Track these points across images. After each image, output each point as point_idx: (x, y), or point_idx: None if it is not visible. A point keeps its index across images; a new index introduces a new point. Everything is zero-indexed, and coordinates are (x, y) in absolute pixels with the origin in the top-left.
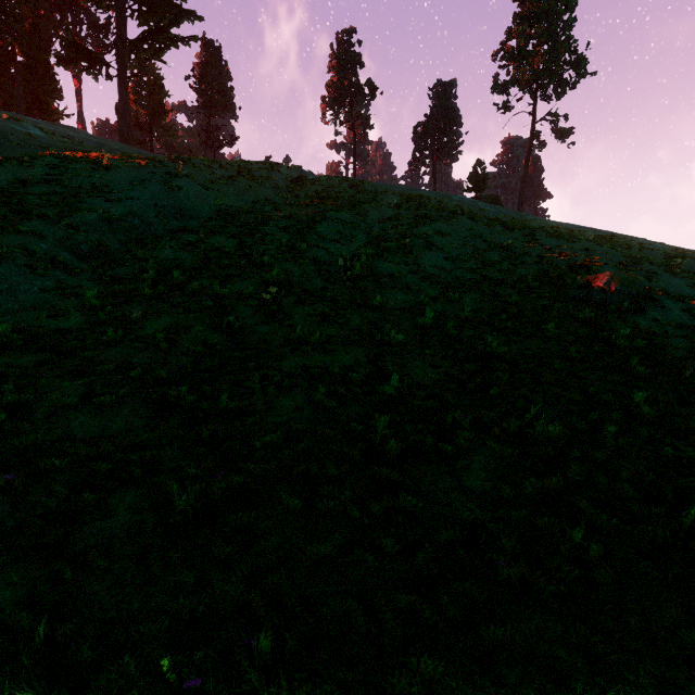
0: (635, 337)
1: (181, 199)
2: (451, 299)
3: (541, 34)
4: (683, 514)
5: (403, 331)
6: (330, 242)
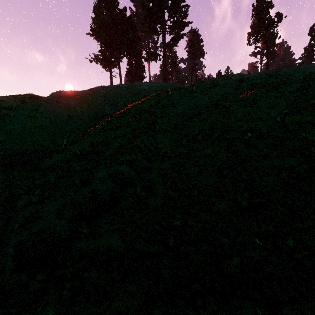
0: None
1: (196, 101)
2: None
3: None
4: None
5: None
6: (266, 109)
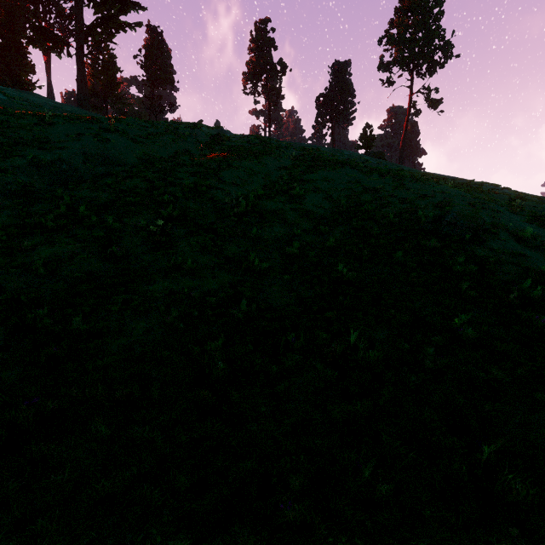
0: (471, 264)
1: (109, 149)
2: (321, 231)
3: (416, 24)
4: (482, 446)
5: (271, 259)
6: (230, 185)
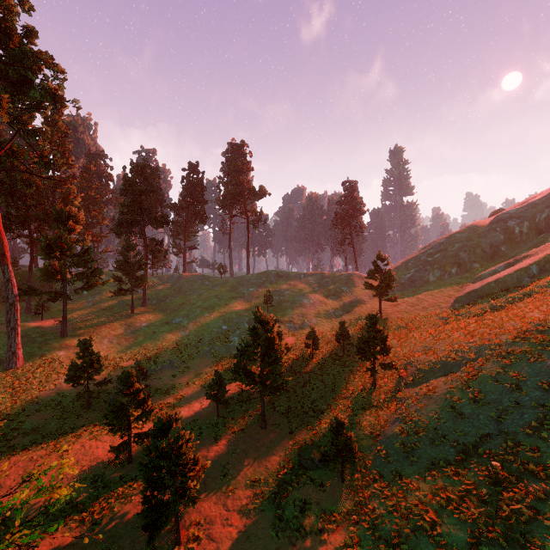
0: None
1: None
2: None
3: None
4: None
5: None
6: None
